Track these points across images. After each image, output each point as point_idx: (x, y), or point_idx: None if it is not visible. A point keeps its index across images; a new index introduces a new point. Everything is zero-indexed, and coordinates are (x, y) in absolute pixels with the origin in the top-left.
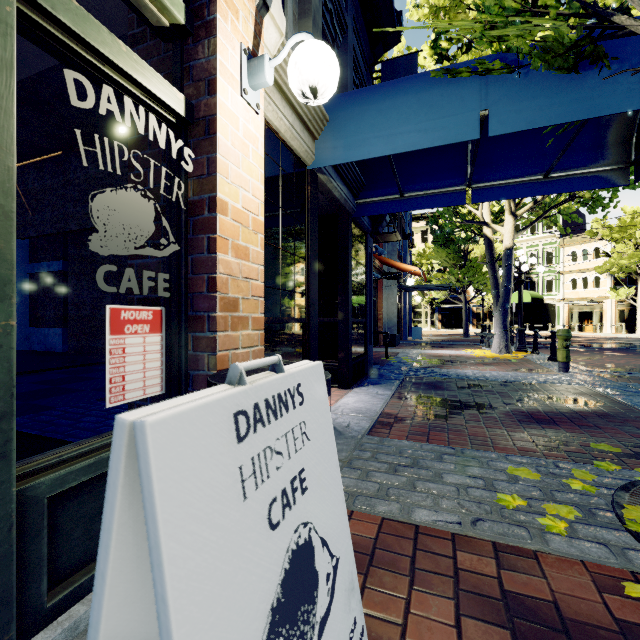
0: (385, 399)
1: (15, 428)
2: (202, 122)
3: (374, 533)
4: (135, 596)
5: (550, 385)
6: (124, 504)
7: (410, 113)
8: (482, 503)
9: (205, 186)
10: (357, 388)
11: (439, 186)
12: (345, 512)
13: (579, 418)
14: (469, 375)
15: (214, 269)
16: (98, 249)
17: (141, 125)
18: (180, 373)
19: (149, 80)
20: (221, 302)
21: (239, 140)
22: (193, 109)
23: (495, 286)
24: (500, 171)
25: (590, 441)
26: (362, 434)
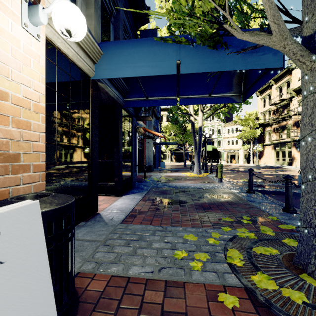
0: (137, 201)
1: None
2: None
3: (104, 286)
4: None
5: (213, 189)
6: None
7: (144, 57)
8: (167, 257)
9: None
10: (124, 196)
11: (164, 95)
12: (51, 296)
13: (221, 205)
14: (181, 186)
15: None
16: None
17: None
18: None
19: None
20: (1, 156)
21: (20, 54)
22: None
23: (195, 143)
24: (191, 91)
25: (223, 216)
26: (118, 223)
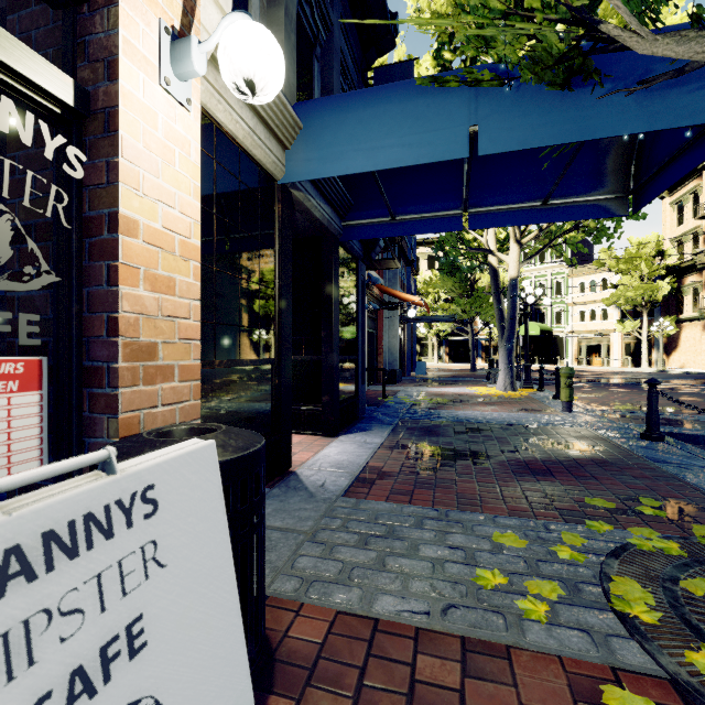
0: (372, 449)
1: None
2: (100, 115)
3: (324, 634)
4: None
5: (552, 427)
6: None
7: (393, 124)
8: (458, 583)
9: (104, 198)
10: (344, 436)
11: (434, 209)
12: (242, 645)
13: (577, 466)
14: (469, 417)
15: (115, 306)
16: None
17: None
18: (71, 441)
19: (8, 52)
20: (126, 349)
21: (158, 142)
22: (89, 98)
23: (500, 319)
24: (498, 195)
25: (585, 494)
26: (337, 495)
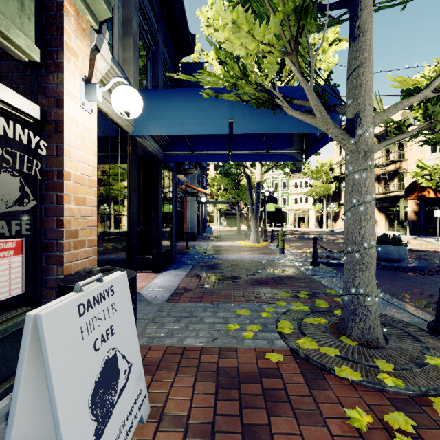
0: (181, 278)
1: None
2: (53, 123)
3: (162, 355)
4: (32, 385)
5: (273, 262)
6: (30, 346)
7: (192, 112)
8: (220, 330)
9: (55, 163)
10: (165, 272)
11: (214, 149)
12: (138, 343)
13: (279, 280)
14: (233, 258)
15: (61, 214)
16: None
17: (10, 132)
18: (36, 278)
19: (15, 101)
20: (66, 233)
21: (79, 133)
22: (46, 113)
23: (252, 204)
24: (246, 145)
25: (280, 292)
26: (163, 301)
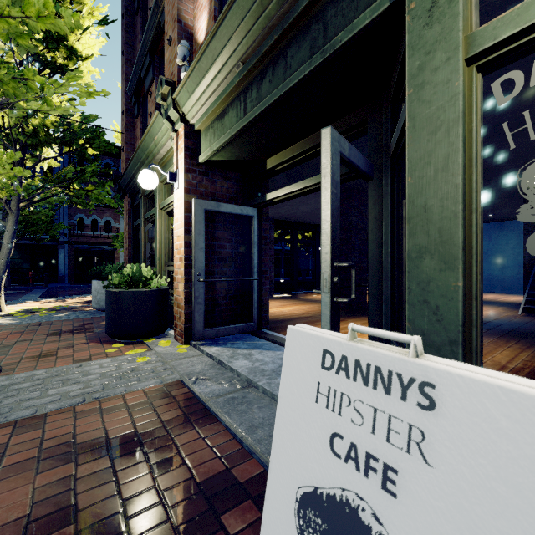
0: None
1: (461, 353)
2: None
3: None
4: None
5: None
6: None
7: None
8: None
9: None
10: None
11: None
12: None
13: None
14: None
15: None
16: (528, 218)
17: None
18: None
19: None
20: None
21: None
22: None
23: None
24: None
25: None
26: None
